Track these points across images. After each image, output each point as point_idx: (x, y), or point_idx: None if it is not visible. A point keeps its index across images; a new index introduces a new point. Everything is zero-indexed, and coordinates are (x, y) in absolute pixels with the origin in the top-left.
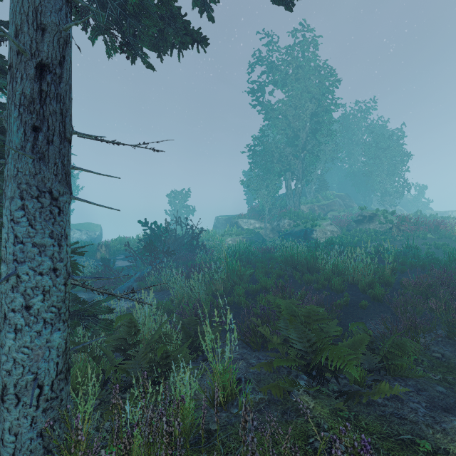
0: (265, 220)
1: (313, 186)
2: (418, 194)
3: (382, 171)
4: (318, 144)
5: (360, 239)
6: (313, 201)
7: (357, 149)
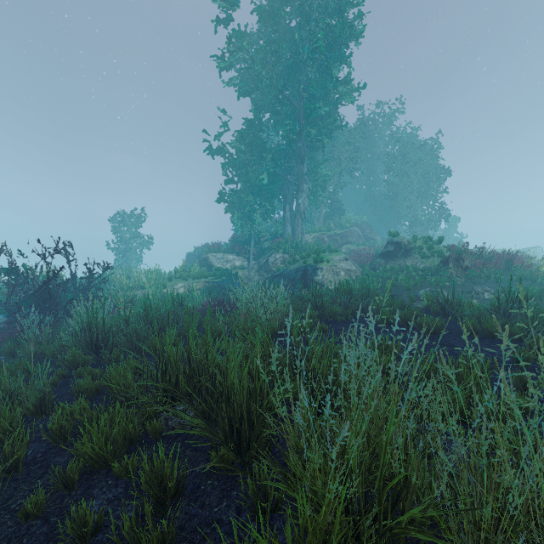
0: (249, 255)
1: (322, 209)
2: (449, 228)
3: (412, 192)
4: (330, 151)
5: (395, 283)
6: (322, 230)
7: (379, 165)
